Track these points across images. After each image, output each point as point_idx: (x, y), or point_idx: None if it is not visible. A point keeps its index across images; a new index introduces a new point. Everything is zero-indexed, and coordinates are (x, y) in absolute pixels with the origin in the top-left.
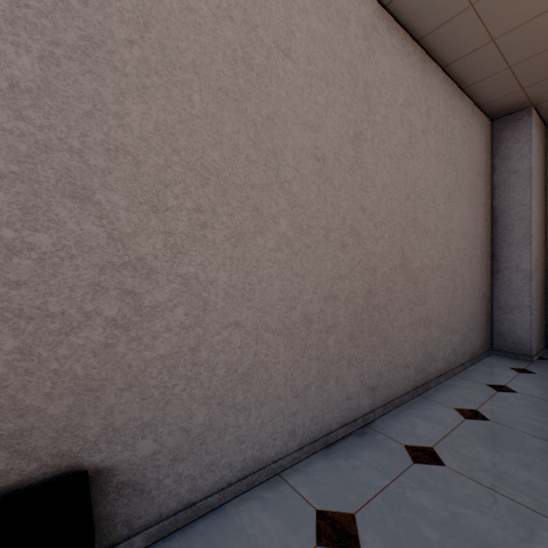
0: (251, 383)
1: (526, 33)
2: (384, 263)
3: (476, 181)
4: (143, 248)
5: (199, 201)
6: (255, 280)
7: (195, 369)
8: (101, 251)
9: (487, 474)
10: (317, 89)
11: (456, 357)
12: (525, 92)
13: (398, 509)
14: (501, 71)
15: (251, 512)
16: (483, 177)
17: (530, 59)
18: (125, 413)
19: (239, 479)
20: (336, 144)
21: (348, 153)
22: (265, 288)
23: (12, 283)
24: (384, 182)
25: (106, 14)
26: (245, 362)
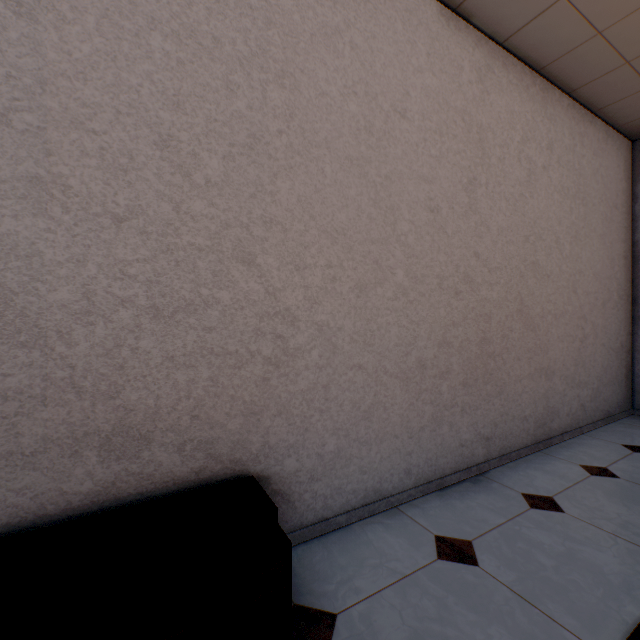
0: (371, 420)
1: None
2: (499, 309)
3: (611, 213)
4: (289, 300)
5: (330, 258)
6: (375, 327)
7: (327, 403)
8: (261, 303)
9: (610, 522)
10: (430, 142)
11: (585, 414)
12: None
13: (514, 541)
14: (639, 91)
15: (375, 532)
16: (621, 209)
17: None
18: (276, 435)
19: (361, 506)
20: (449, 193)
21: (462, 200)
22: (384, 334)
23: (207, 329)
24: (499, 226)
25: (264, 114)
26: (366, 401)
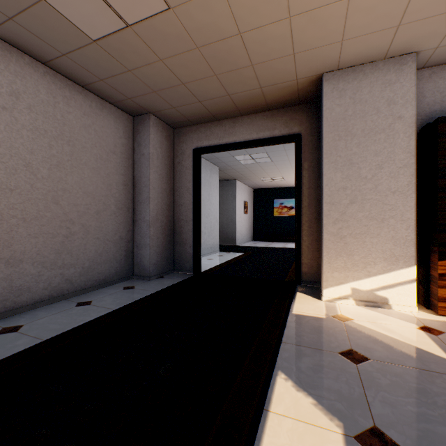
0: None
1: (86, 58)
2: None
3: (109, 156)
4: None
5: None
6: None
7: None
8: None
9: None
10: None
11: (74, 285)
12: (135, 102)
13: None
14: (99, 81)
15: None
16: (121, 155)
17: (111, 78)
18: None
19: None
20: None
21: None
22: None
23: None
24: None
25: None
26: None
